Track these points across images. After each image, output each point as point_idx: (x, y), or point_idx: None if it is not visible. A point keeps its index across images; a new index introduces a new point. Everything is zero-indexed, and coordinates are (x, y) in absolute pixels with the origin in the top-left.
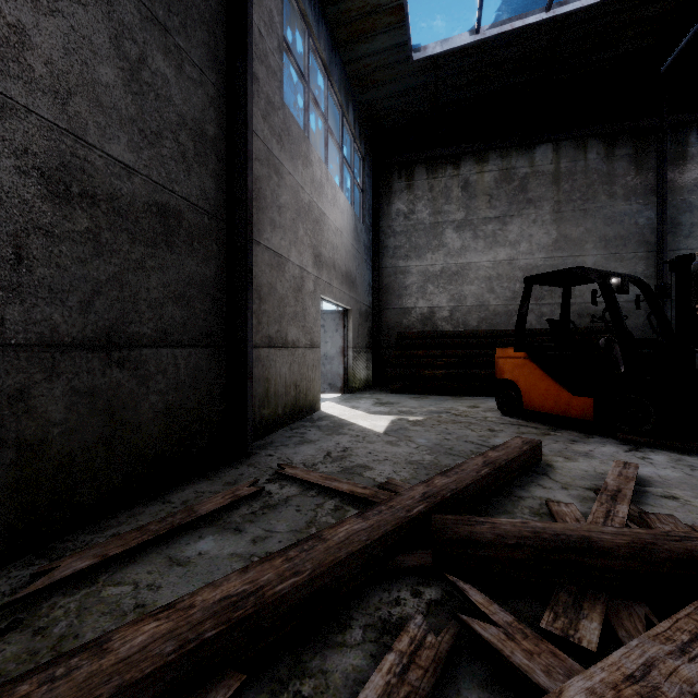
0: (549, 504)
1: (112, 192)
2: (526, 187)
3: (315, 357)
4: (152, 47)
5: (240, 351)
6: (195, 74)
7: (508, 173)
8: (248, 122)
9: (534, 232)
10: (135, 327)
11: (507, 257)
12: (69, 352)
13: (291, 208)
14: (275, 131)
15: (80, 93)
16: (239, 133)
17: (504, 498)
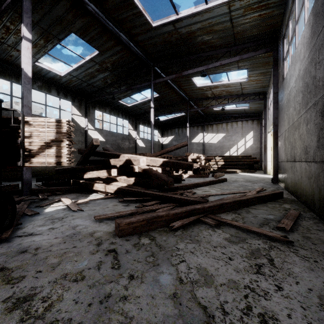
0: None
1: None
2: None
3: None
4: None
5: None
6: None
7: None
8: None
9: None
10: None
11: None
12: None
13: None
14: None
15: None
16: None
17: None
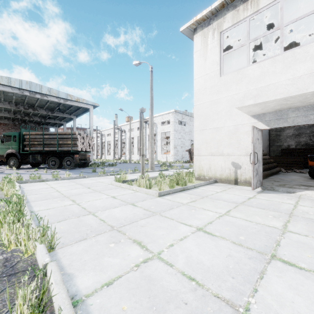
0: None
1: None
2: None
3: None
4: None
5: None
6: None
7: None
8: None
9: None
10: None
11: None
12: None
13: None
14: None
15: None
16: None
17: None
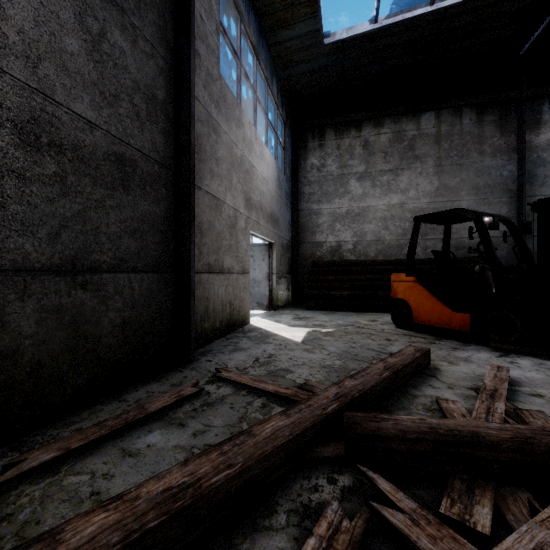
0: (439, 402)
1: (77, 143)
2: (413, 146)
3: (246, 281)
4: (110, 24)
5: (185, 276)
6: (147, 48)
7: (400, 135)
8: (191, 89)
9: (420, 182)
10: (96, 256)
11: (399, 202)
12: (39, 276)
13: (227, 161)
14: (213, 98)
15: (48, 59)
16: (184, 98)
17: (401, 397)
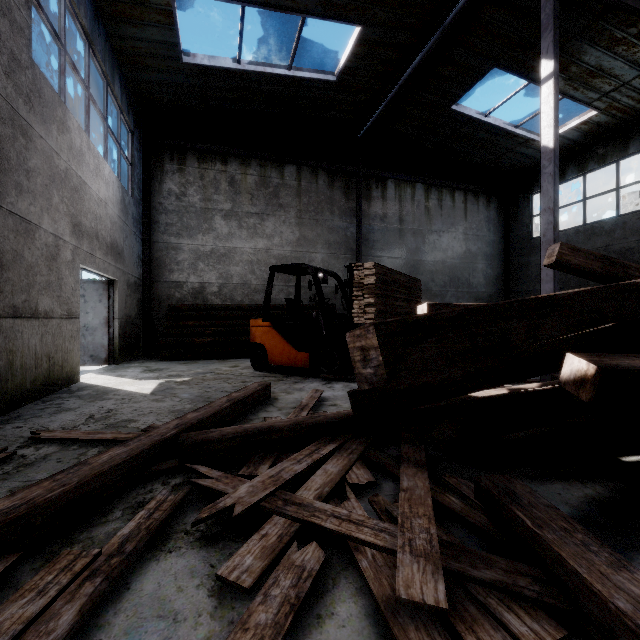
0: (266, 419)
1: None
2: (278, 194)
3: (74, 327)
4: None
5: None
6: None
7: (266, 180)
8: None
9: (284, 230)
10: None
11: (265, 247)
12: None
13: (43, 174)
14: (22, 90)
15: None
16: None
17: (240, 422)
